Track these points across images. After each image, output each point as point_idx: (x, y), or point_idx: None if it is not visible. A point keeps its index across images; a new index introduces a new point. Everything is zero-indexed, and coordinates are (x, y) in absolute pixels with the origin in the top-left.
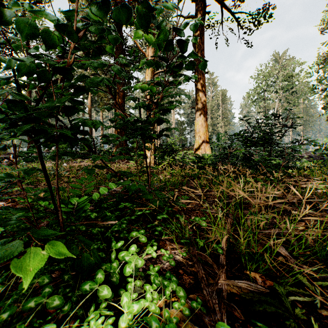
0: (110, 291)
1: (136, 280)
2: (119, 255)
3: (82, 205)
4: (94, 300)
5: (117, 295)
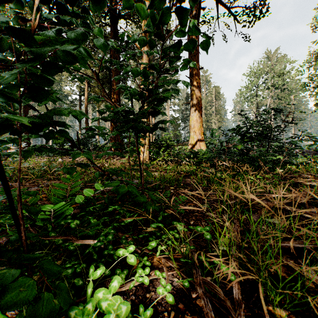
0: None
1: None
2: (95, 295)
3: (62, 210)
4: None
5: None
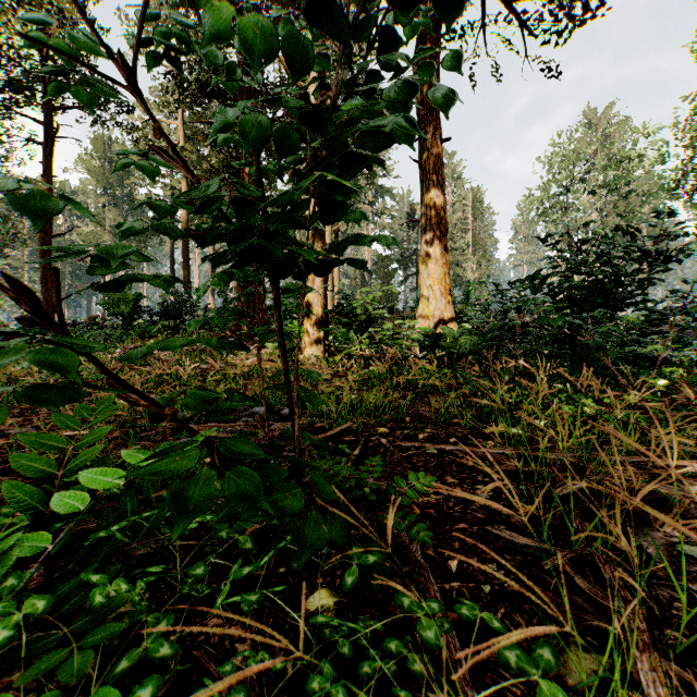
0: None
1: None
2: None
3: None
4: None
5: None
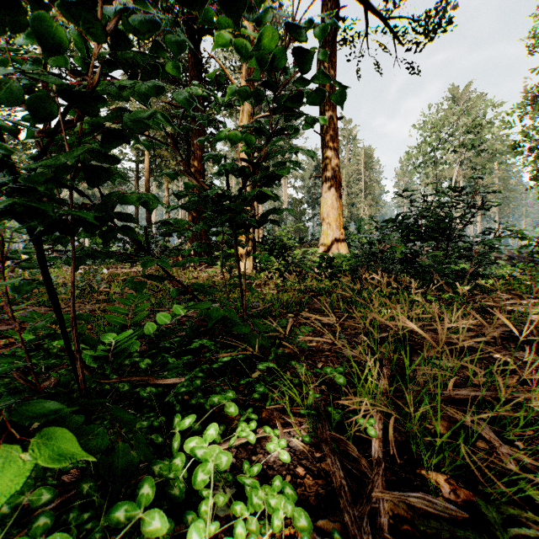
0: (166, 520)
1: (217, 493)
2: (185, 445)
3: (126, 344)
4: (135, 534)
5: (182, 521)
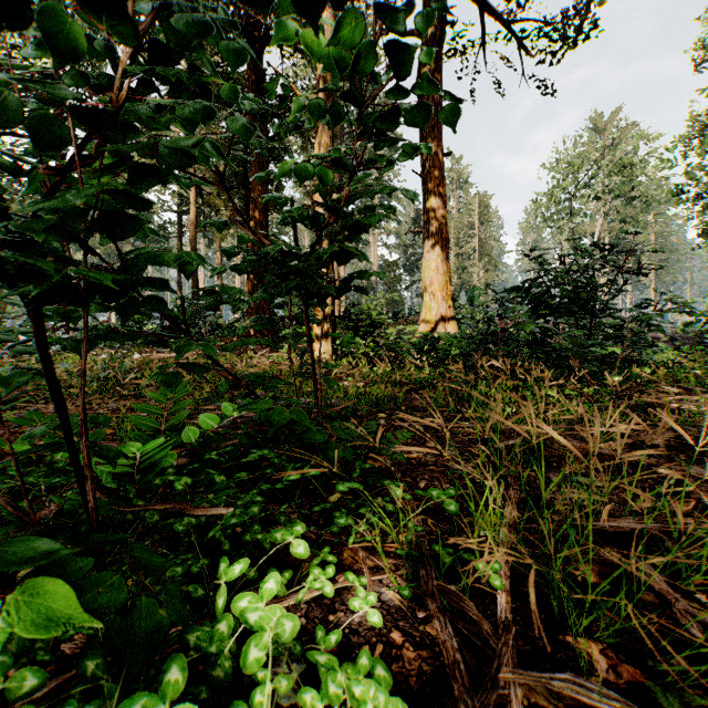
0: None
1: (278, 675)
2: (233, 605)
3: (156, 457)
4: None
5: None
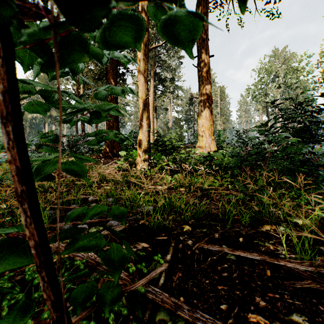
0: None
1: None
2: None
3: None
4: None
5: None
